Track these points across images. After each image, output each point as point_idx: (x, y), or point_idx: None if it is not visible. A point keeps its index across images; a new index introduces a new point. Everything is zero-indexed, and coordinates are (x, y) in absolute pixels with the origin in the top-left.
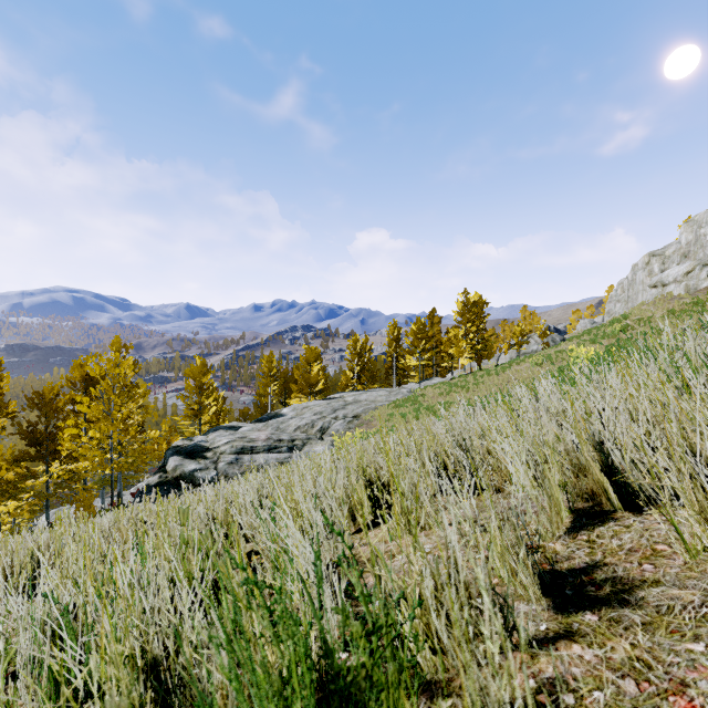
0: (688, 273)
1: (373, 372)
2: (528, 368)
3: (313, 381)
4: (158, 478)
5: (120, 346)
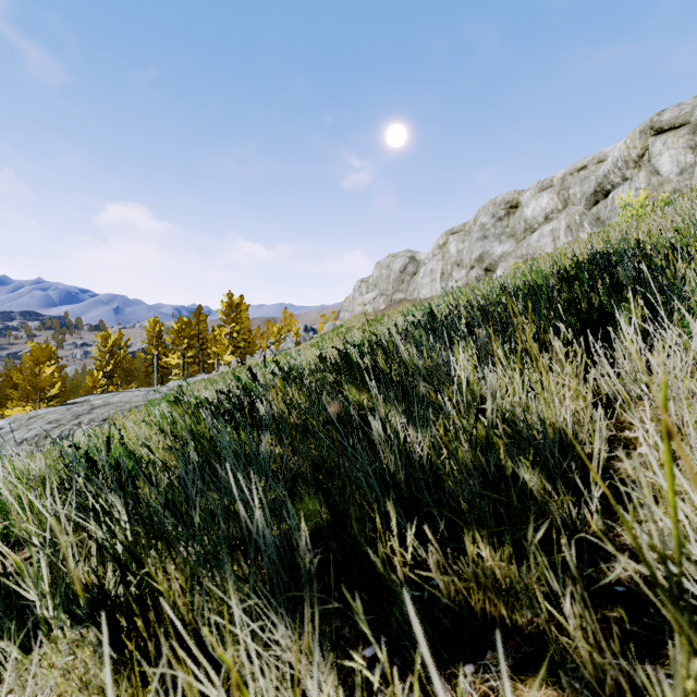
0: (375, 299)
1: (129, 371)
2: None
3: (45, 384)
4: None
5: None
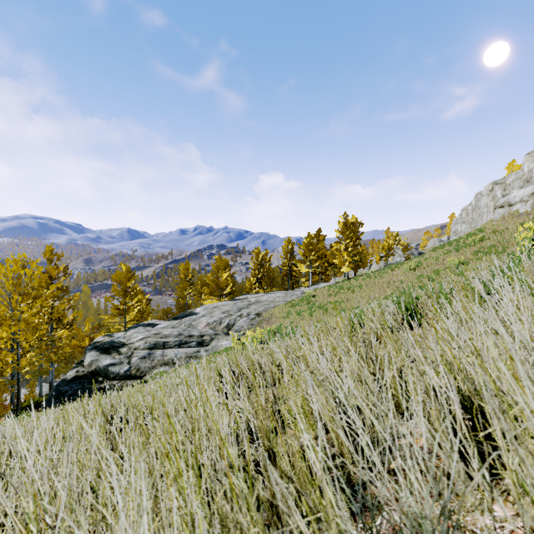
0: (533, 194)
1: (272, 278)
2: (403, 273)
3: (223, 285)
4: (75, 372)
5: (51, 254)
